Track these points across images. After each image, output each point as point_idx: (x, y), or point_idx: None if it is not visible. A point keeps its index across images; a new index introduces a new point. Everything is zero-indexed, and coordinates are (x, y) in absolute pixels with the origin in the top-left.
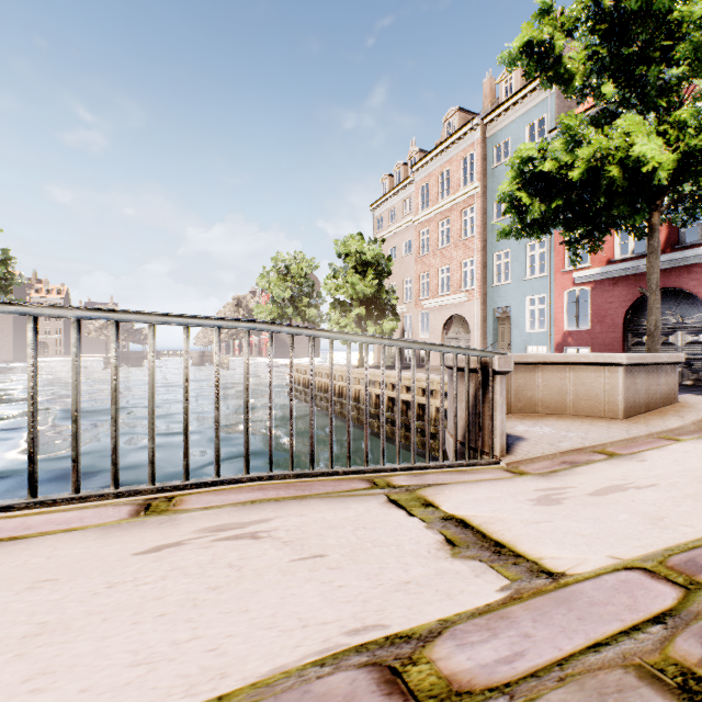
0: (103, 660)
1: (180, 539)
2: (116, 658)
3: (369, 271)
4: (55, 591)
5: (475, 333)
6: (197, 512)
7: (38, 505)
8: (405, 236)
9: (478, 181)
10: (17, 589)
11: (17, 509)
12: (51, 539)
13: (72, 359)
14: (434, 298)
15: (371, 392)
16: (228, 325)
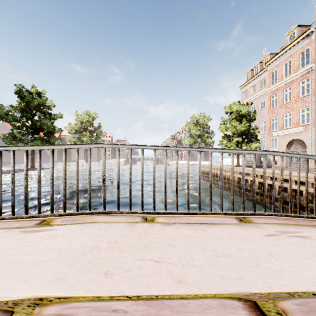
0: (309, 267)
1: (273, 233)
2: (313, 268)
3: (243, 119)
4: (255, 242)
5: (310, 149)
6: (264, 224)
7: (203, 214)
8: (261, 99)
9: (312, 63)
10: (240, 239)
11: (198, 214)
12: (224, 225)
13: (210, 165)
14: (281, 130)
15: (247, 179)
16: (259, 152)
